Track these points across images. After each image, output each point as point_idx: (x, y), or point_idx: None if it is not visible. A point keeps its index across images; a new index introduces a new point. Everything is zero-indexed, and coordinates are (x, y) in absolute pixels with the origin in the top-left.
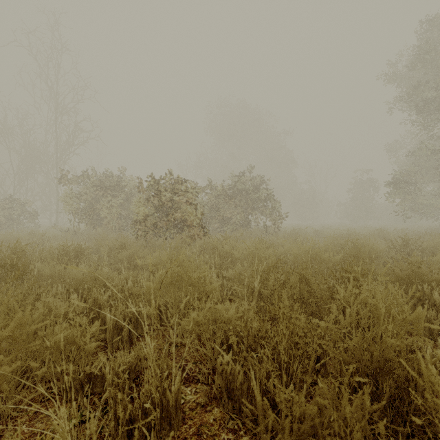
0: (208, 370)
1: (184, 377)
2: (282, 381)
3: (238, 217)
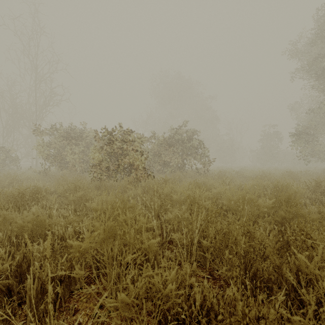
0: None
1: None
2: None
3: (175, 161)
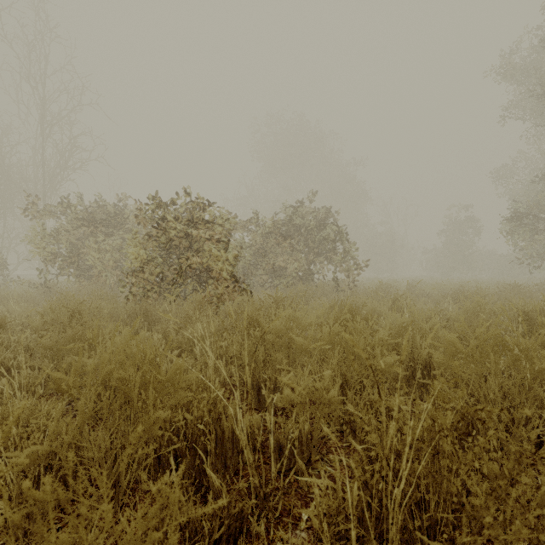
0: None
1: None
2: None
3: (295, 266)
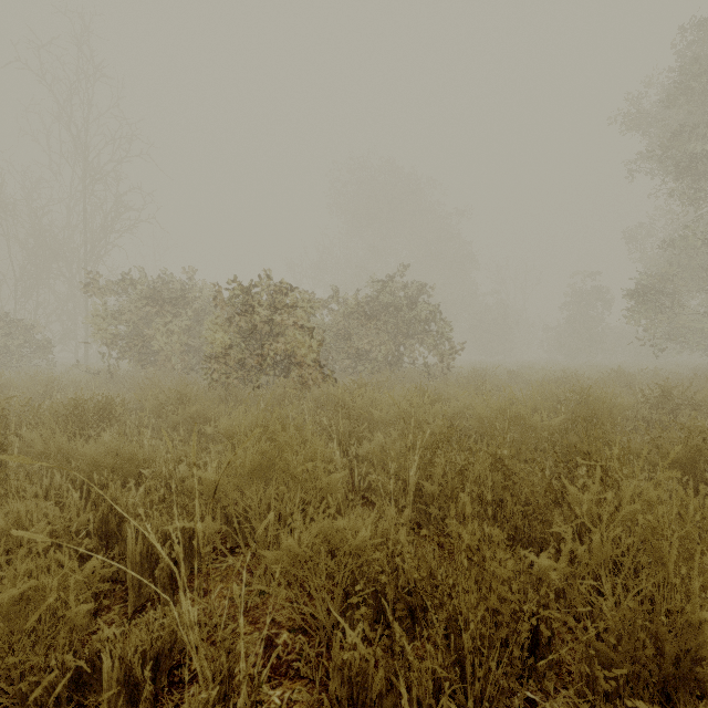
0: (319, 648)
1: (271, 665)
2: (465, 689)
3: (382, 350)
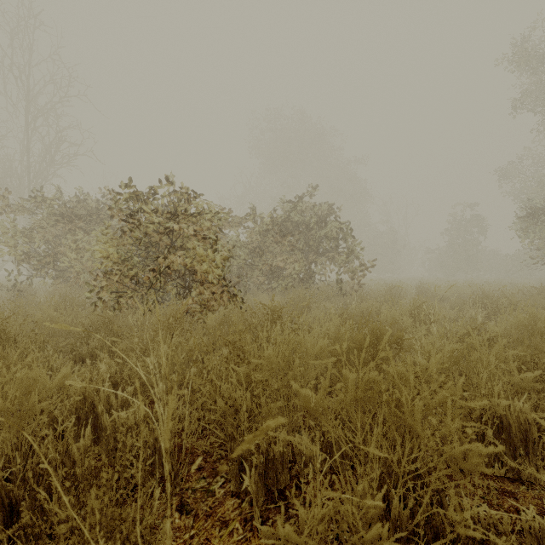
0: None
1: None
2: None
3: (295, 267)
